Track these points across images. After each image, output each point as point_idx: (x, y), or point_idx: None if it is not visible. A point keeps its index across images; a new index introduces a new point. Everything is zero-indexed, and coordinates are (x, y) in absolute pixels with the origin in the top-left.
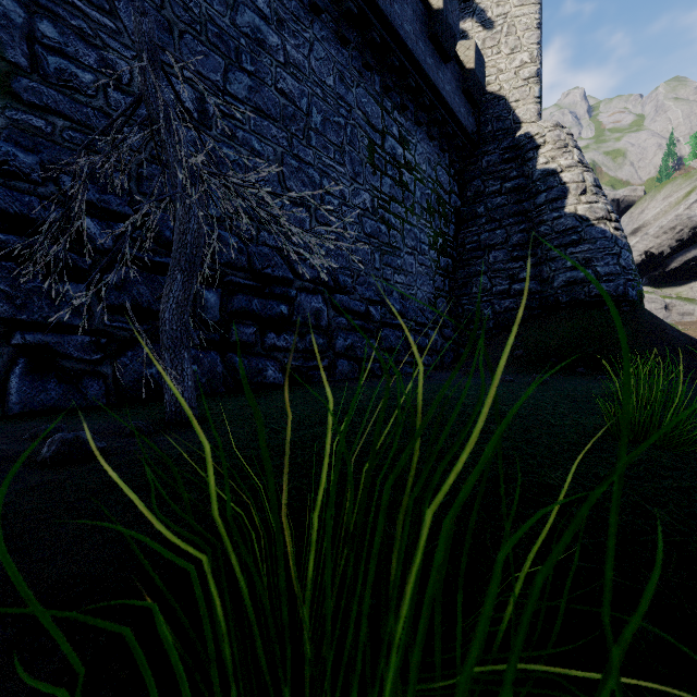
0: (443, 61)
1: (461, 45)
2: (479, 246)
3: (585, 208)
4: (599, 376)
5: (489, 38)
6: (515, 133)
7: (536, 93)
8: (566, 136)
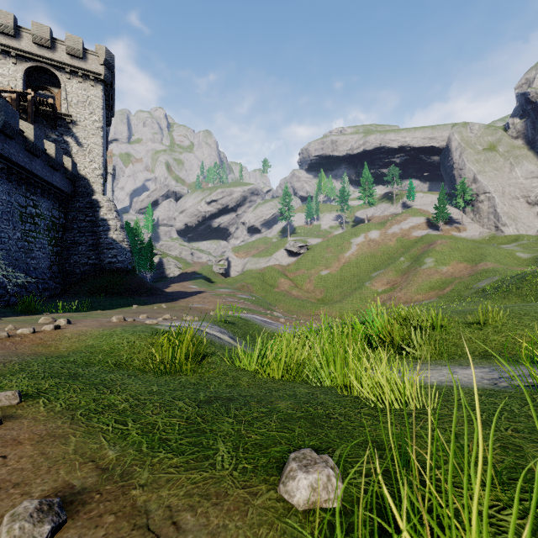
0: (56, 170)
1: (65, 158)
2: (75, 242)
3: (116, 237)
4: (106, 296)
5: (80, 151)
6: (93, 195)
7: (102, 182)
8: (112, 206)
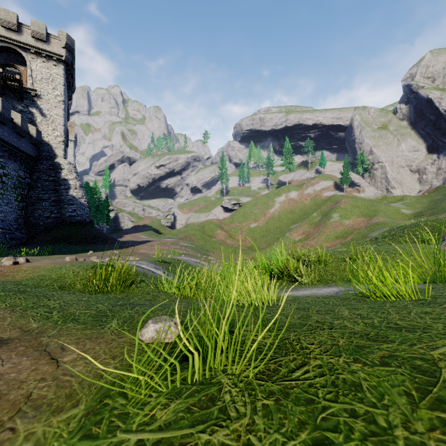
0: (21, 137)
1: (30, 126)
2: (39, 199)
3: (75, 194)
4: (67, 244)
5: (44, 120)
6: (55, 159)
7: (63, 148)
8: (72, 168)
